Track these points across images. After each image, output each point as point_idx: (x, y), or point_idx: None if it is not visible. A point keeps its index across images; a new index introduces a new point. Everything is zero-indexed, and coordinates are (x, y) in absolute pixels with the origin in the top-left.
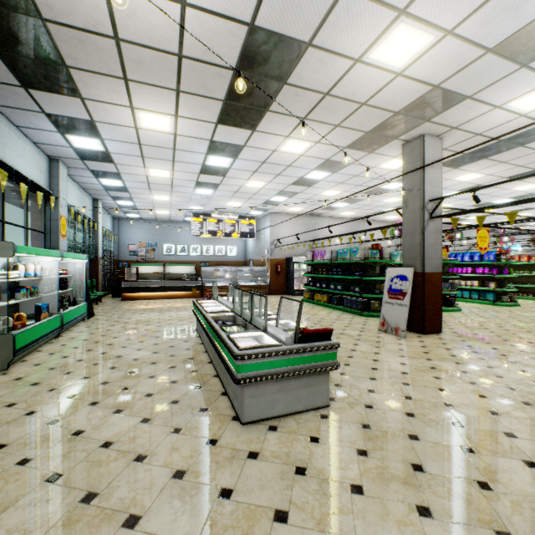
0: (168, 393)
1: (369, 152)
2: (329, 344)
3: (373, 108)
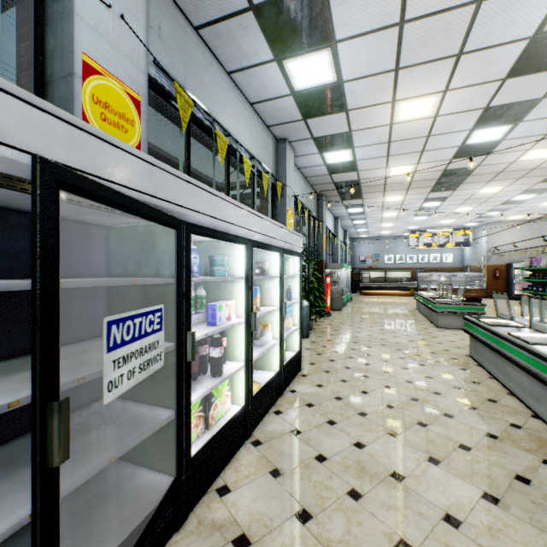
0: (407, 321)
1: None
2: (479, 304)
3: (544, 168)
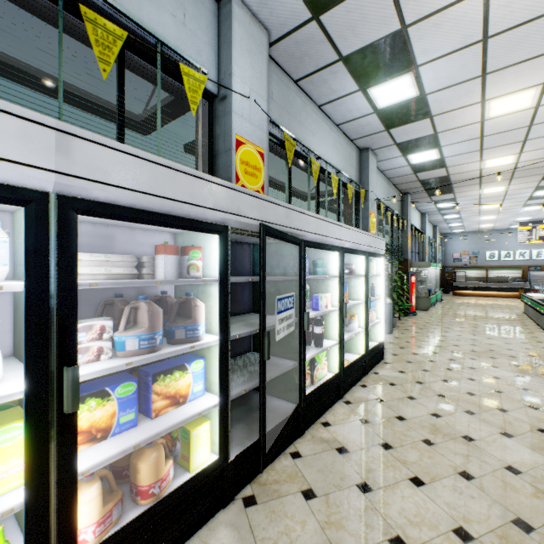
0: (508, 324)
1: None
2: None
3: None
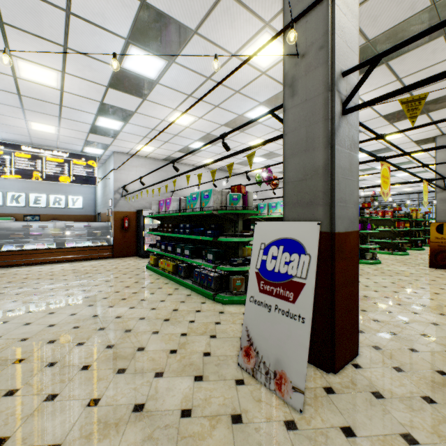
0: None
1: None
2: None
3: None
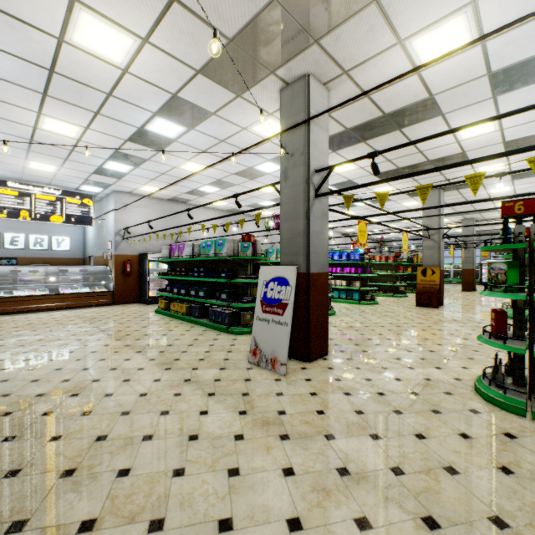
0: None
1: (236, 94)
2: None
3: None
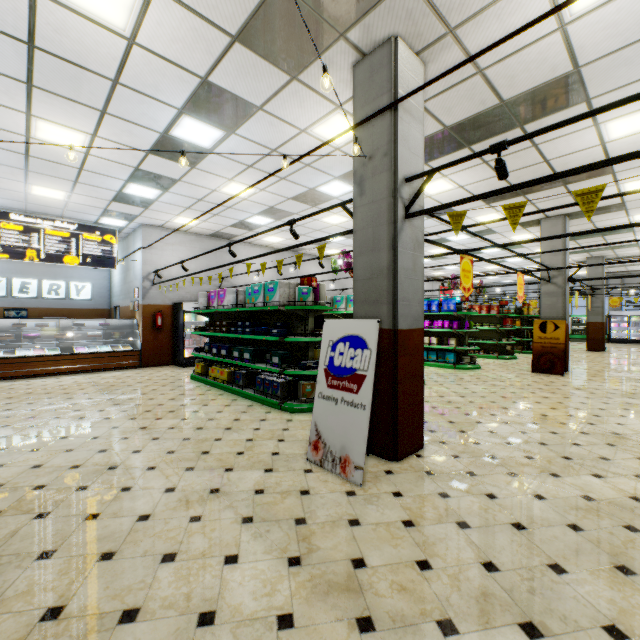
0: None
1: (290, 75)
2: None
3: None
